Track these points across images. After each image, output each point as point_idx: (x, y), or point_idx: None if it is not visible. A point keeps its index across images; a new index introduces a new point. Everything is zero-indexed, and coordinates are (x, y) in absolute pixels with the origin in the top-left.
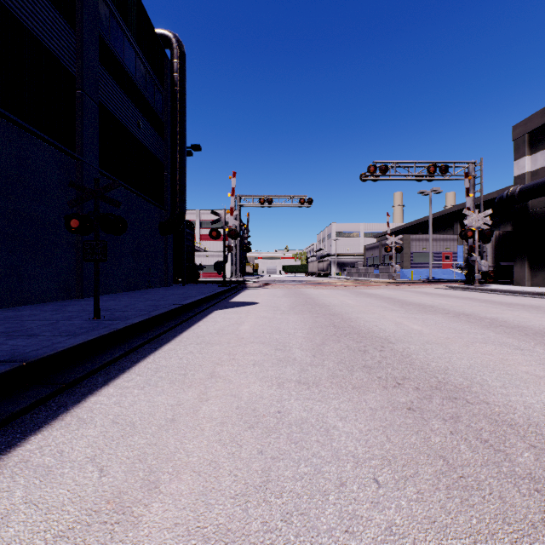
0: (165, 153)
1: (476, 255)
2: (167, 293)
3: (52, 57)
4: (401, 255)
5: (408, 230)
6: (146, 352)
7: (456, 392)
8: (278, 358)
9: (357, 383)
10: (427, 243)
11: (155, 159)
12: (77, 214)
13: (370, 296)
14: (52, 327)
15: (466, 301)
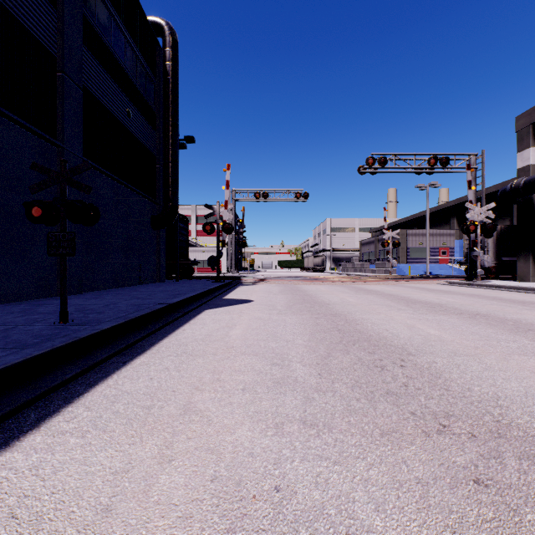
0: (157, 145)
1: (478, 250)
2: (157, 290)
3: (28, 34)
4: (397, 250)
5: (403, 225)
6: (111, 368)
7: (531, 444)
8: (275, 379)
9: (385, 425)
10: (424, 238)
11: (146, 151)
12: (39, 200)
13: (371, 293)
14: (2, 335)
15: (474, 298)
